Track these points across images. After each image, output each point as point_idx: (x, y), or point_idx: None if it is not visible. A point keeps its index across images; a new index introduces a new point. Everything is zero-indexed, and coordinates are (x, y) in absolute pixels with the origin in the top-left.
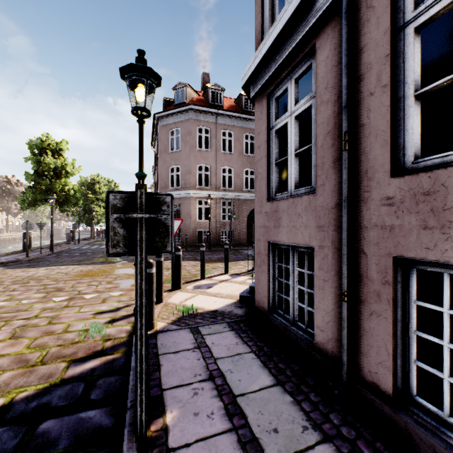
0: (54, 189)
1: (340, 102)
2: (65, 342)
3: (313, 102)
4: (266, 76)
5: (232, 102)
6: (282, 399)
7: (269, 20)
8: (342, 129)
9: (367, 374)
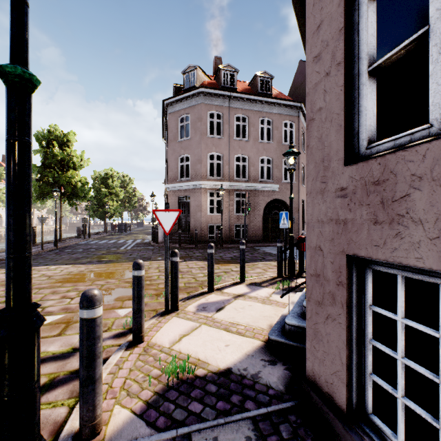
0: (60, 181)
1: None
2: None
3: None
4: None
5: (246, 85)
6: None
7: None
8: None
9: None
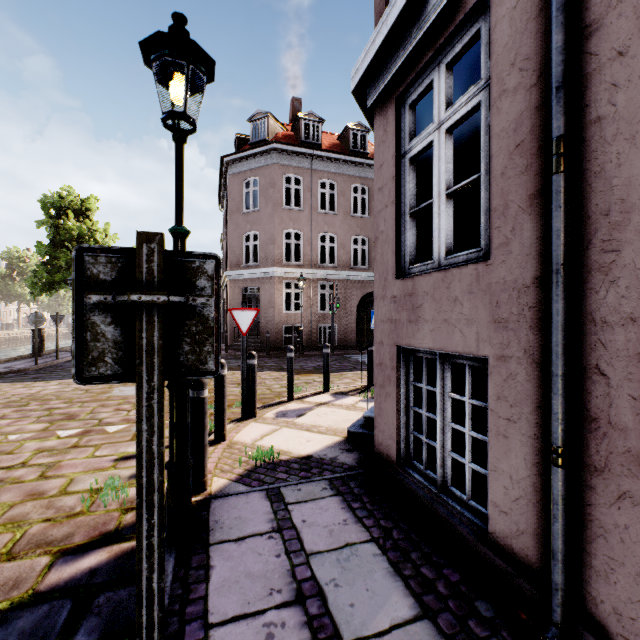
0: None
1: (543, 85)
2: (58, 514)
3: (484, 97)
4: (394, 67)
5: (335, 139)
6: None
7: None
8: (551, 133)
9: (608, 615)
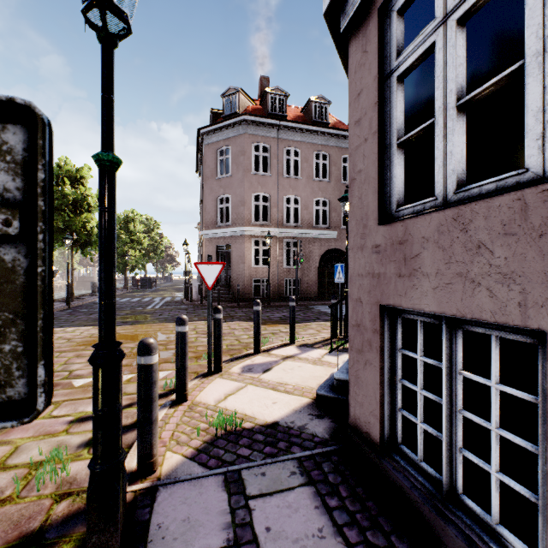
0: (72, 227)
1: None
2: None
3: None
4: None
5: (298, 112)
6: None
7: None
8: None
9: None
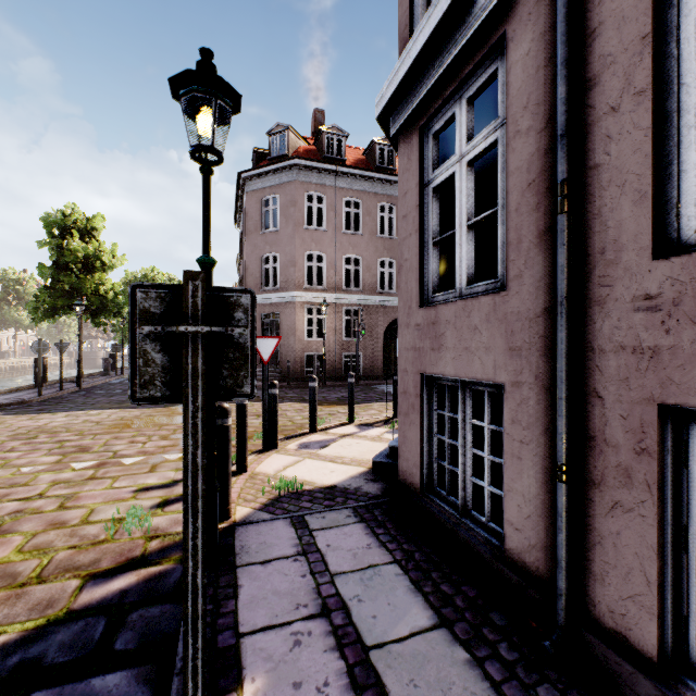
0: (83, 290)
1: (551, 130)
2: (82, 542)
3: (501, 134)
4: (418, 97)
5: (360, 154)
6: (451, 656)
7: (422, 5)
8: (556, 177)
9: (604, 614)
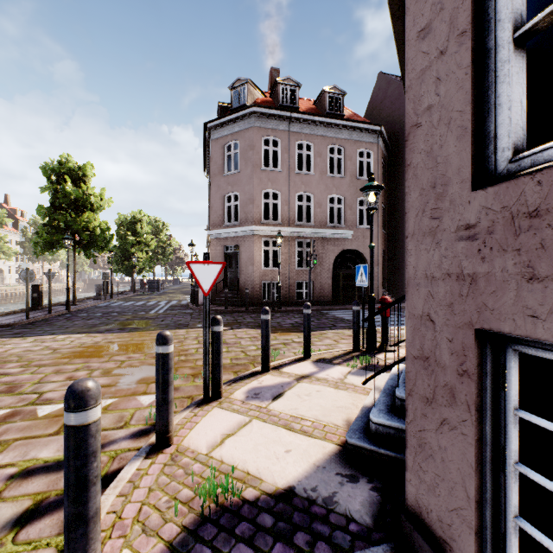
0: (74, 227)
1: None
2: None
3: None
4: None
5: (311, 104)
6: None
7: None
8: None
9: None
